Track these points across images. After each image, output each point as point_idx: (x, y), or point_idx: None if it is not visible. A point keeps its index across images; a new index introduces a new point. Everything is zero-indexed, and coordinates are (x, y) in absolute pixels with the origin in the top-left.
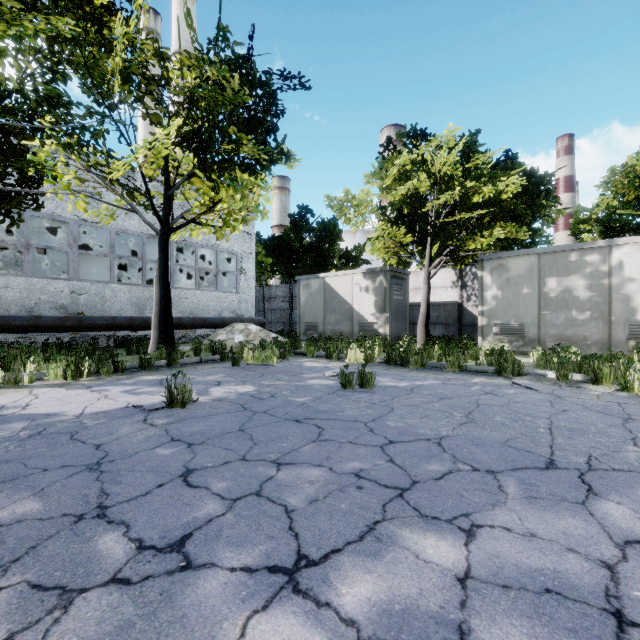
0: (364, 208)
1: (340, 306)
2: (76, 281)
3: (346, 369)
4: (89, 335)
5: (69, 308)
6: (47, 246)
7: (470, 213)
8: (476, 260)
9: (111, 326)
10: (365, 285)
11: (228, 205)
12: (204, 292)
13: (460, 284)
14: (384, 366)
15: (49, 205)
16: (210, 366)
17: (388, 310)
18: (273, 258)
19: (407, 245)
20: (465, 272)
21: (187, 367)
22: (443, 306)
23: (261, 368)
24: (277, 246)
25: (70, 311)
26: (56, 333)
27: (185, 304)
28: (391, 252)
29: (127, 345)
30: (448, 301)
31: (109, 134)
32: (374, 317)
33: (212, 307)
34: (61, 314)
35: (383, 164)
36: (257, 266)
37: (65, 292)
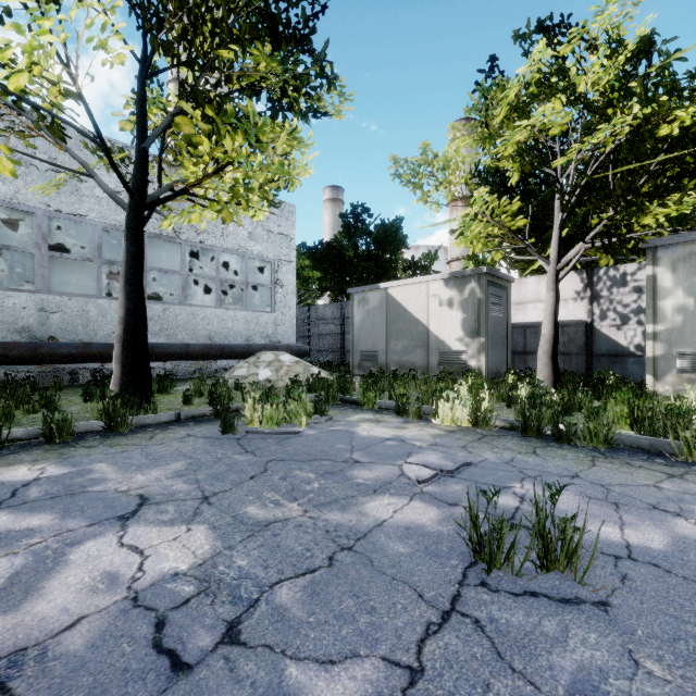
0: (452, 172)
1: (410, 328)
2: (46, 294)
3: (488, 503)
4: (65, 368)
5: (35, 331)
6: (3, 245)
7: (647, 161)
8: (642, 248)
9: (83, 356)
10: (447, 297)
11: (243, 173)
12: (227, 311)
13: (589, 294)
14: (518, 440)
15: (5, 188)
16: (182, 432)
17: (484, 333)
18: (320, 270)
19: (516, 233)
20: (597, 276)
21: (138, 435)
22: (560, 327)
23: (272, 441)
24: (325, 255)
25: (37, 335)
26: (16, 365)
27: (201, 326)
28: (492, 243)
29: (84, 386)
30: (569, 320)
31: (11, 17)
32: (461, 343)
33: (238, 331)
34: (23, 339)
35: (487, 92)
36: (303, 283)
37: (29, 309)
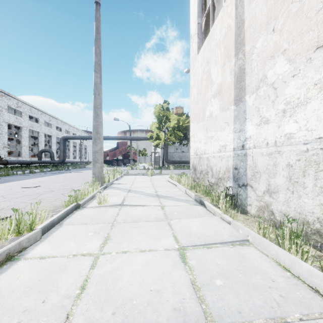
0: None
1: None
2: None
3: None
4: None
5: None
6: None
7: None
8: None
9: None
10: None
11: None
12: None
13: None
14: None
15: None
16: None
17: None
18: None
19: None
20: None
21: None
22: None
23: None
24: None
25: None
26: None
27: None
28: None
29: None
30: None
31: None
32: None
33: None
34: None
35: None
36: None
37: None
